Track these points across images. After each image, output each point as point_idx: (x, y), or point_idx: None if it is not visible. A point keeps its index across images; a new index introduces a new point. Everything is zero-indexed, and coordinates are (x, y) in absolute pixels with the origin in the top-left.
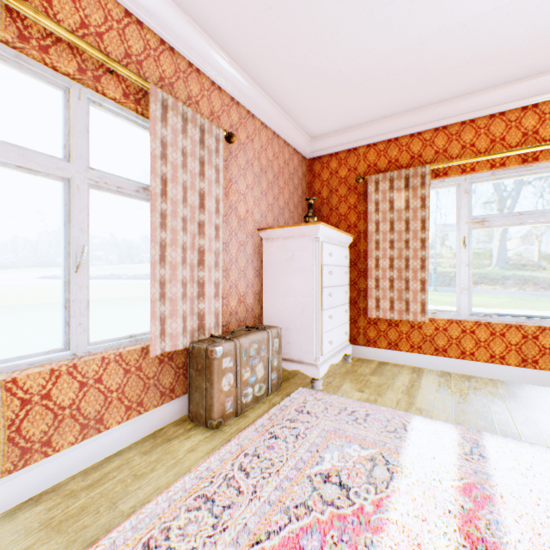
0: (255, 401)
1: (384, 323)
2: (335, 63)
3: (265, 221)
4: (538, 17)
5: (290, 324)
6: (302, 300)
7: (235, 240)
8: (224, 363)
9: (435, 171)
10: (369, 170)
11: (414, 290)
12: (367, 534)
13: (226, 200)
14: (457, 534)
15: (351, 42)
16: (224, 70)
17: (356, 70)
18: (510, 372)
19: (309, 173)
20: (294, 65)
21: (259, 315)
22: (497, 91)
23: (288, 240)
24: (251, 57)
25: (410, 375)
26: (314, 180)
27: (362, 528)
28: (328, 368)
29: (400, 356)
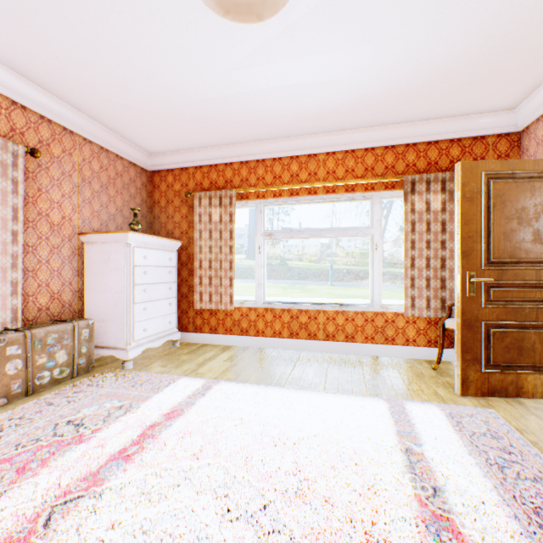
0: (55, 383)
1: (208, 313)
2: (139, 104)
3: (89, 226)
4: (271, 104)
5: (107, 316)
6: (117, 295)
7: (46, 243)
8: (10, 351)
9: (241, 194)
10: (197, 187)
11: (226, 285)
12: (72, 445)
13: (34, 208)
14: (138, 435)
15: (145, 93)
16: (28, 92)
17: (160, 112)
18: (285, 343)
19: (151, 183)
20: (102, 99)
21: (81, 310)
22: (275, 142)
23: (105, 244)
24: (56, 86)
25: (217, 351)
26: (155, 191)
27: (73, 444)
28: (154, 352)
29: (218, 338)
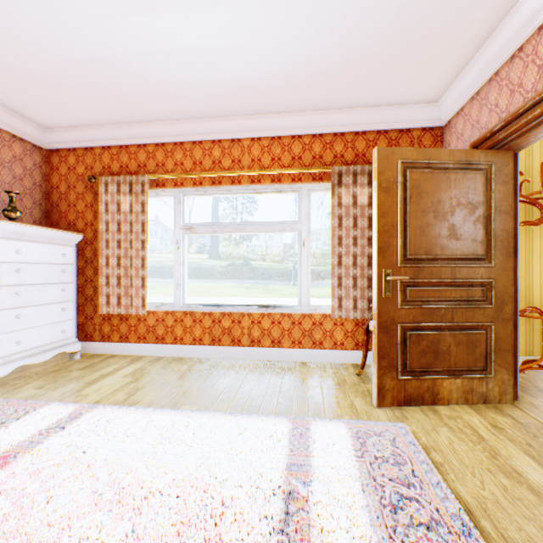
0: None
1: (118, 318)
2: (0, 54)
3: None
4: (176, 72)
5: None
6: None
7: None
8: None
9: (157, 181)
10: (105, 171)
11: (137, 286)
12: None
13: None
14: None
15: (1, 39)
16: None
17: (35, 69)
18: (206, 350)
19: (48, 164)
20: None
21: None
22: (194, 123)
23: None
24: None
25: (123, 364)
26: (54, 173)
27: None
28: (39, 369)
29: (130, 347)
